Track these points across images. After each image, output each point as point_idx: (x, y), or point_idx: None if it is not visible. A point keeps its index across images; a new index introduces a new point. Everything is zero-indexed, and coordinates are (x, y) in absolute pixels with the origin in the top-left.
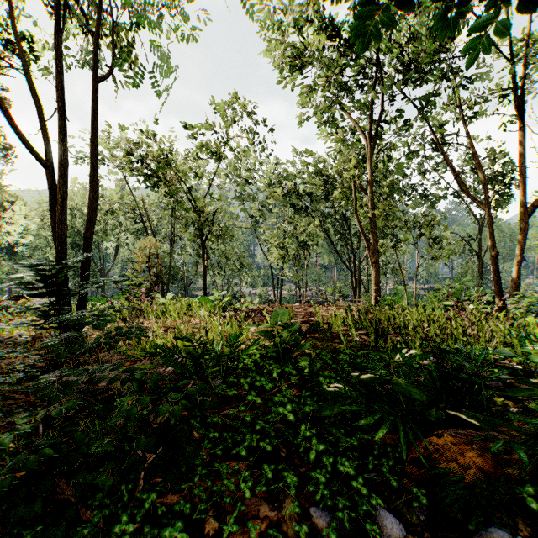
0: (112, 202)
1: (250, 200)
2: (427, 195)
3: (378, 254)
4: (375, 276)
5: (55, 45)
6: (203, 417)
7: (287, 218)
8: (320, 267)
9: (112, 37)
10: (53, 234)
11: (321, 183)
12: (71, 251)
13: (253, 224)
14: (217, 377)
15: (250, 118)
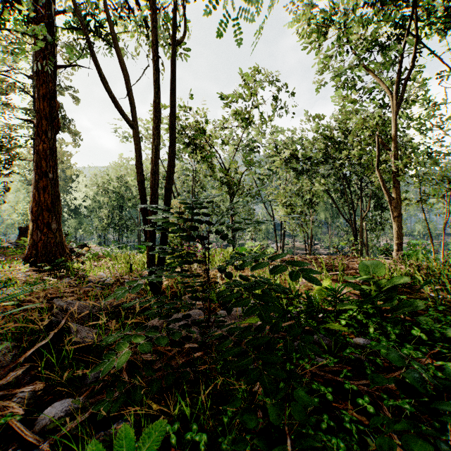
0: (146, 172)
1: (256, 165)
2: (431, 152)
3: (400, 208)
4: (396, 230)
5: (153, 1)
6: (342, 387)
7: (294, 179)
8: (317, 223)
9: (182, 6)
10: (139, 187)
11: (324, 146)
12: (116, 211)
13: (260, 186)
14: (328, 335)
15: (276, 86)
